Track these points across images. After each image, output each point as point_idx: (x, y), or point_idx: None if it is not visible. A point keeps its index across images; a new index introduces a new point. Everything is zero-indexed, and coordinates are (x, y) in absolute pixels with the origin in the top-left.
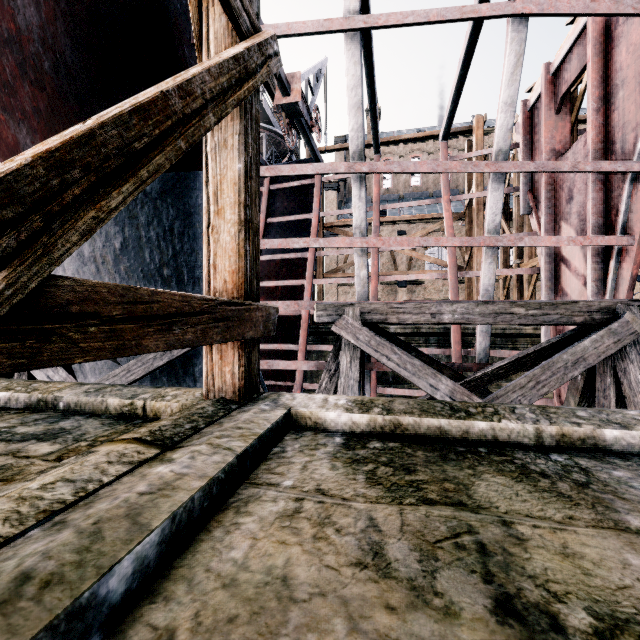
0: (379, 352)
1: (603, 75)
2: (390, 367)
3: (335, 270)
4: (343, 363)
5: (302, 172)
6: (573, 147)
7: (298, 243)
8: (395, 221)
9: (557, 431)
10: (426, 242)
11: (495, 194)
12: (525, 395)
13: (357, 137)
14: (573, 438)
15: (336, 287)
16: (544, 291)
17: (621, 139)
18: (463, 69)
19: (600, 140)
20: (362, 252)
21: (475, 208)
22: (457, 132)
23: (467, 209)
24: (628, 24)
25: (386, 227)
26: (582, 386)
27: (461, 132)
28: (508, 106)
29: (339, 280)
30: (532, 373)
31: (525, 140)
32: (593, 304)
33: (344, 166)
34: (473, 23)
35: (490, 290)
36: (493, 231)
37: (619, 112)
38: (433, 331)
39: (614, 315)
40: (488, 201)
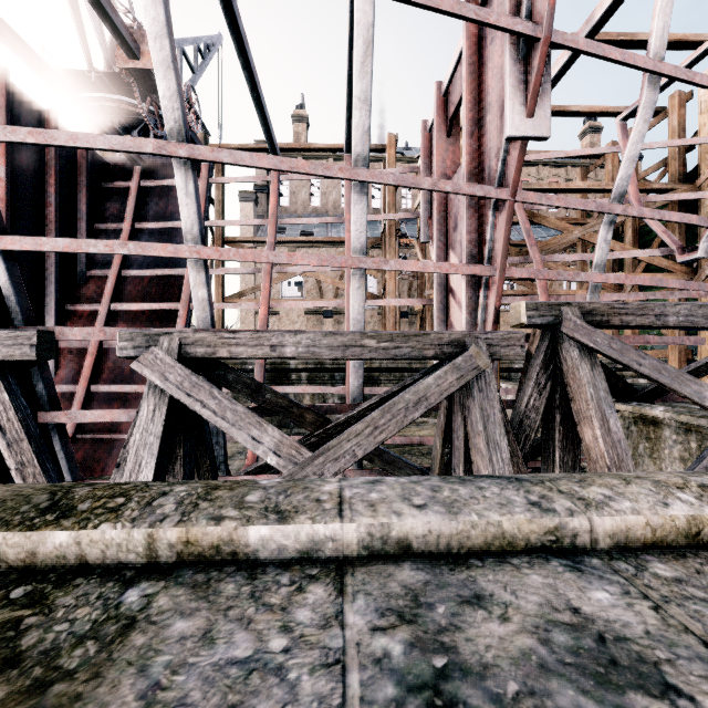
0: (193, 397)
1: (476, 98)
2: (204, 416)
3: (239, 294)
4: (142, 413)
5: (88, 144)
6: (458, 172)
7: (96, 246)
8: (309, 241)
9: (180, 537)
10: (277, 257)
11: (358, 207)
12: (361, 444)
13: (172, 109)
14: (203, 546)
15: (253, 315)
16: (436, 323)
17: (488, 165)
18: (351, 68)
19: (474, 165)
20: (198, 265)
21: (387, 233)
22: (372, 149)
23: (383, 234)
24: (493, 46)
25: (311, 250)
26: (444, 426)
27: (376, 150)
28: (362, 103)
29: (223, 305)
30: (371, 417)
31: (425, 163)
32: (444, 336)
33: (152, 144)
34: (350, 12)
35: (360, 319)
36: (359, 251)
37: (487, 137)
38: (338, 366)
39: (463, 348)
40: (352, 215)
